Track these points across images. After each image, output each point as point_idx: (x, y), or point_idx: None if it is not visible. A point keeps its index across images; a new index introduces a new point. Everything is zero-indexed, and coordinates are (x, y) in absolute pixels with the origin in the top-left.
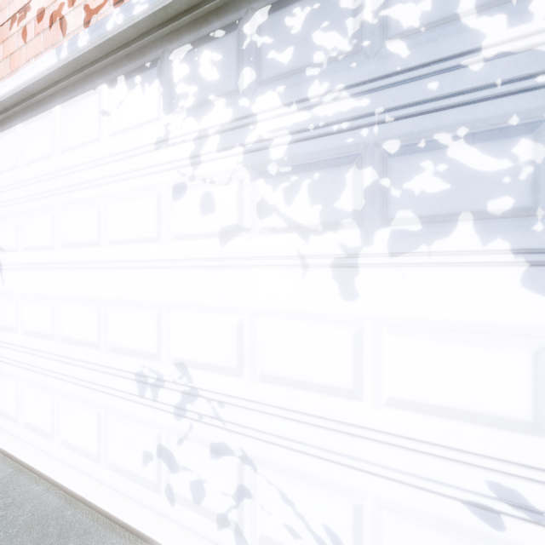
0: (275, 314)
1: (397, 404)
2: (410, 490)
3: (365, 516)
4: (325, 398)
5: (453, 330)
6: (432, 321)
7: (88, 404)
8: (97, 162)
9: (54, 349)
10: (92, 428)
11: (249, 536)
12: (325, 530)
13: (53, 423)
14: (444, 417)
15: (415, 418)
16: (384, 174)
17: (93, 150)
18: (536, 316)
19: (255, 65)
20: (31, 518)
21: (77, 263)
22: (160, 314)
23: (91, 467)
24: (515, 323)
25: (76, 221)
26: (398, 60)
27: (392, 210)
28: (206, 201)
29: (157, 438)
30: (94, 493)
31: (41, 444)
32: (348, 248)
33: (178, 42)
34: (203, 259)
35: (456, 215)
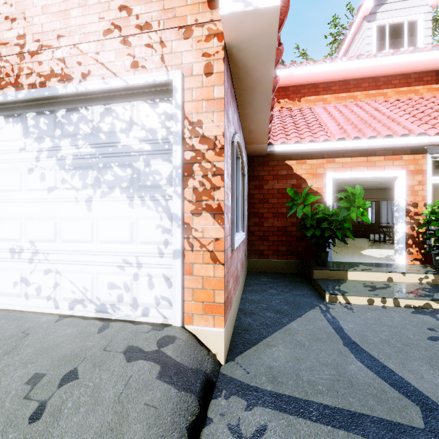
0: (68, 218)
1: (102, 242)
2: (105, 267)
3: (94, 279)
4: (83, 244)
5: (115, 219)
6: (110, 217)
7: None
8: None
9: None
10: None
11: (59, 300)
12: (83, 287)
13: None
14: (113, 244)
15: (106, 245)
16: (99, 173)
17: None
18: (131, 214)
19: (61, 129)
20: None
21: None
22: (22, 222)
23: None
24: (127, 216)
25: None
26: (102, 140)
27: (101, 184)
28: (42, 176)
29: (21, 274)
30: None
31: None
32: (90, 195)
33: (30, 110)
34: (41, 199)
35: (115, 187)
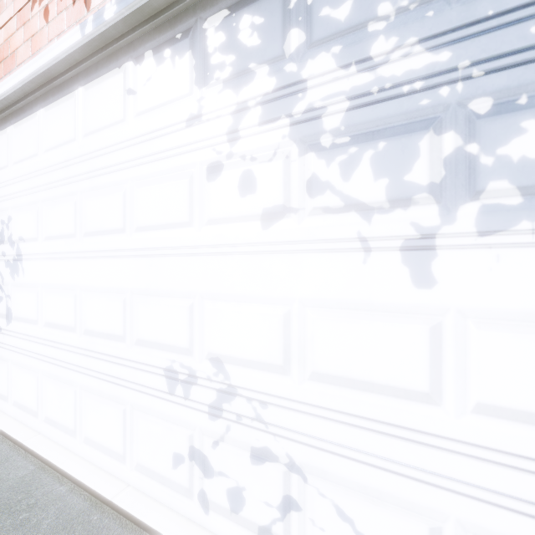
0: (329, 305)
1: (488, 412)
2: (506, 514)
3: None
4: (393, 402)
5: None
6: None
7: (113, 400)
8: (122, 144)
9: (76, 342)
10: (117, 426)
11: None
12: None
13: (75, 419)
14: None
15: (513, 429)
16: (471, 138)
17: (118, 132)
18: None
19: (304, 25)
20: (56, 522)
21: (101, 252)
22: (192, 305)
23: (116, 467)
24: None
25: (99, 208)
26: (489, 3)
27: (482, 181)
28: (246, 180)
29: (189, 440)
30: (121, 495)
31: (62, 440)
32: (423, 227)
33: (213, 8)
34: (242, 244)
35: None
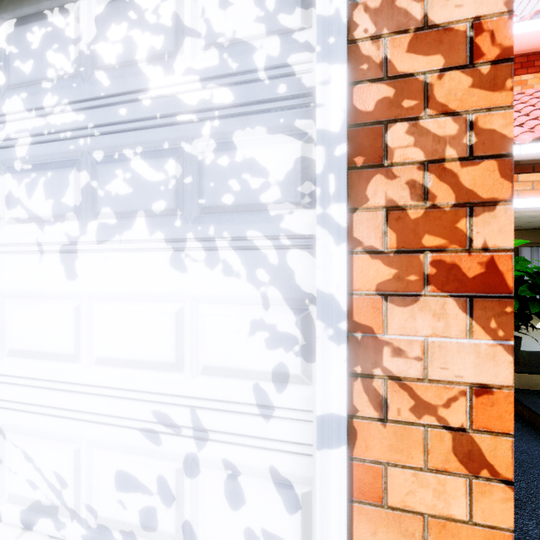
0: (20, 295)
1: (102, 362)
2: (109, 428)
3: (82, 457)
4: (56, 364)
5: (134, 300)
6: (122, 294)
7: None
8: None
9: None
10: None
11: (0, 499)
12: (56, 476)
13: None
14: (129, 367)
15: (112, 371)
16: (94, 177)
17: None
18: (177, 287)
19: (4, 70)
20: None
21: None
22: None
23: None
24: (167, 292)
25: None
26: (102, 87)
27: (99, 207)
28: None
29: None
30: None
31: None
32: (71, 236)
33: None
34: None
35: (136, 212)
